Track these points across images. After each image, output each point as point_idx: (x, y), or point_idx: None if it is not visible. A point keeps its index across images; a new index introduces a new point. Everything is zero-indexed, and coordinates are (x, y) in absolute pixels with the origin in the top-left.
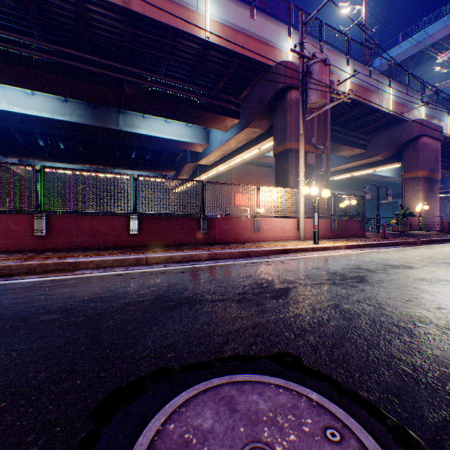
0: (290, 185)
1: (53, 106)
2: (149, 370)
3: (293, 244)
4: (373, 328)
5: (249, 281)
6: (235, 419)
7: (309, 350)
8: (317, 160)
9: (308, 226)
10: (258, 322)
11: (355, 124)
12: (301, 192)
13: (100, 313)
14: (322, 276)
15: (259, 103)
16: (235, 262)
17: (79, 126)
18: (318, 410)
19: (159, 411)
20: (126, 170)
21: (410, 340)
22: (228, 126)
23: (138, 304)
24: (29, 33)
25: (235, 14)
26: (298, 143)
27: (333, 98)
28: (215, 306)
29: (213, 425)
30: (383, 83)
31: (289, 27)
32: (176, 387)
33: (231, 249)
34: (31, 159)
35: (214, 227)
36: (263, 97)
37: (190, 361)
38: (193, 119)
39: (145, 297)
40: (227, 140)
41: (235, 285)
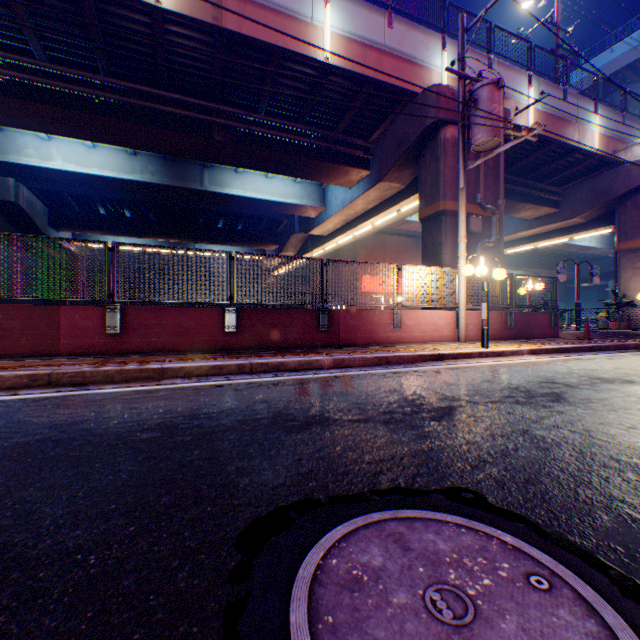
0: (444, 262)
1: (118, 162)
2: (290, 499)
3: (450, 347)
4: (580, 461)
5: (395, 397)
6: (410, 558)
7: (493, 485)
8: (484, 226)
9: (471, 321)
10: (418, 449)
11: (541, 170)
12: (463, 272)
13: (209, 433)
14: (498, 392)
15: (399, 146)
16: (371, 371)
17: (151, 187)
18: (515, 555)
19: (314, 545)
20: (211, 245)
21: (637, 479)
22: (354, 181)
23: (254, 423)
24: (93, 67)
25: (364, 23)
26: (456, 202)
27: (510, 136)
28: (355, 427)
29: (384, 563)
30: (585, 108)
31: (442, 36)
32: (329, 520)
33: (363, 353)
34: (89, 232)
35: (338, 323)
36: (404, 137)
37: (338, 492)
38: (304, 172)
39: (260, 414)
40: (351, 201)
41: (377, 402)
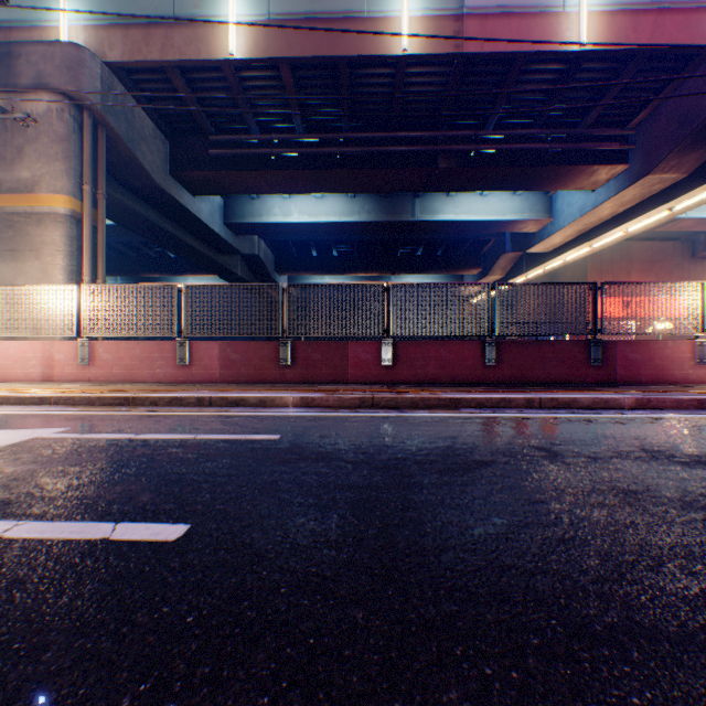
0: None
1: (340, 207)
2: None
3: None
4: None
5: None
6: None
7: None
8: None
9: None
10: None
11: None
12: None
13: (594, 458)
14: None
15: (681, 124)
16: (696, 416)
17: (365, 225)
18: None
19: None
20: (405, 275)
21: None
22: (599, 181)
23: (629, 454)
24: (334, 128)
25: None
26: None
27: None
28: None
29: None
30: None
31: None
32: None
33: (667, 393)
34: (303, 274)
35: (613, 357)
36: (691, 111)
37: None
38: (533, 182)
39: (621, 447)
40: (595, 206)
41: None
